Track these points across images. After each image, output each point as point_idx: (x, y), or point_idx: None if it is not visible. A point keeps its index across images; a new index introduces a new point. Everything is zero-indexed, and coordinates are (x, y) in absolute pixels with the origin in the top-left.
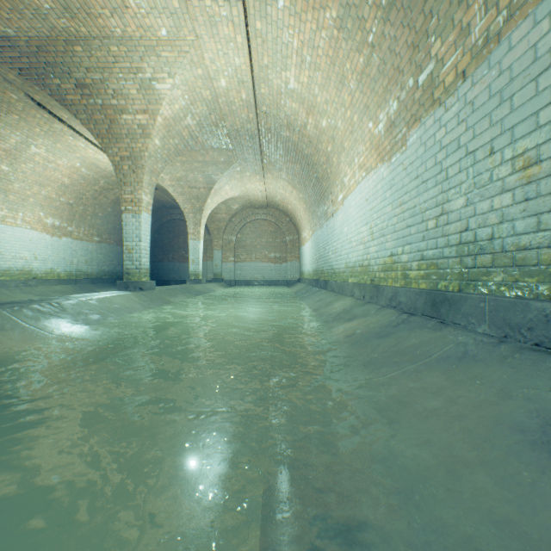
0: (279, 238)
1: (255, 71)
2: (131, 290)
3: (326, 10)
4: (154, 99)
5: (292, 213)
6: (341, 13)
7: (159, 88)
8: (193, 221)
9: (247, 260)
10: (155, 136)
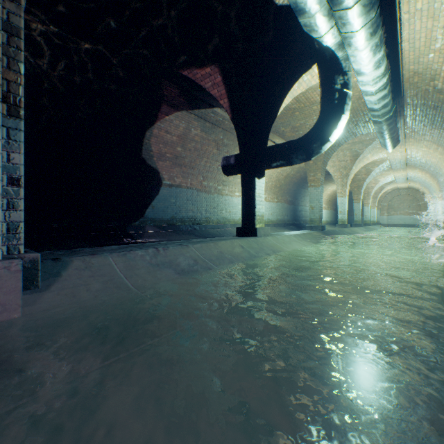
0: (414, 203)
1: (407, 173)
2: (366, 226)
3: (426, 174)
4: (377, 181)
5: (423, 192)
6: (429, 176)
7: (379, 179)
8: (372, 202)
9: (394, 214)
10: (374, 187)
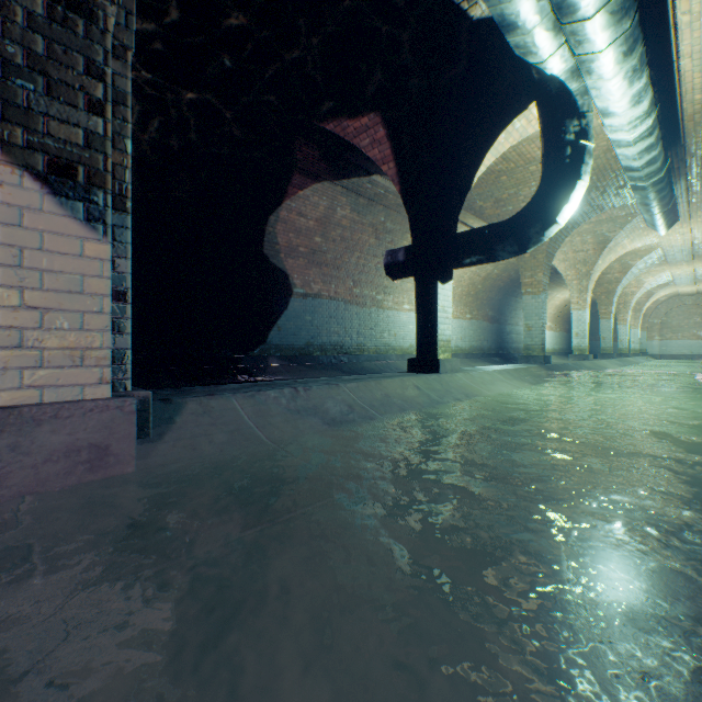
0: None
1: (695, 268)
2: (621, 357)
3: None
4: (640, 283)
5: None
6: None
7: (644, 280)
8: (632, 317)
9: (671, 338)
10: (636, 294)
